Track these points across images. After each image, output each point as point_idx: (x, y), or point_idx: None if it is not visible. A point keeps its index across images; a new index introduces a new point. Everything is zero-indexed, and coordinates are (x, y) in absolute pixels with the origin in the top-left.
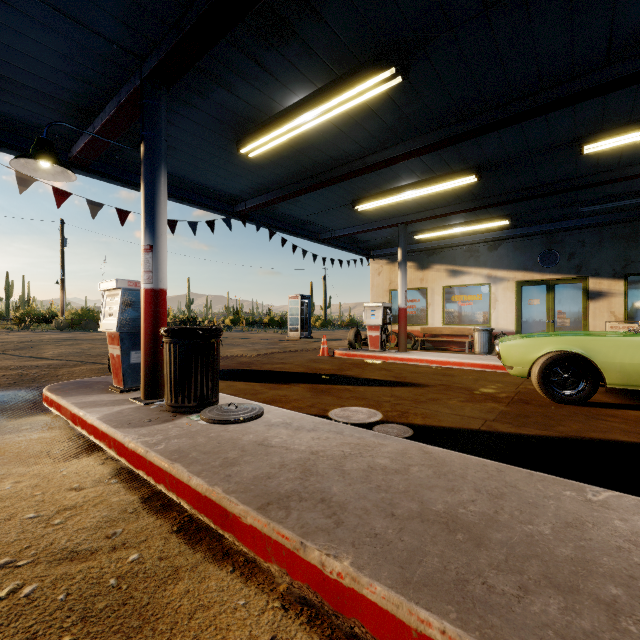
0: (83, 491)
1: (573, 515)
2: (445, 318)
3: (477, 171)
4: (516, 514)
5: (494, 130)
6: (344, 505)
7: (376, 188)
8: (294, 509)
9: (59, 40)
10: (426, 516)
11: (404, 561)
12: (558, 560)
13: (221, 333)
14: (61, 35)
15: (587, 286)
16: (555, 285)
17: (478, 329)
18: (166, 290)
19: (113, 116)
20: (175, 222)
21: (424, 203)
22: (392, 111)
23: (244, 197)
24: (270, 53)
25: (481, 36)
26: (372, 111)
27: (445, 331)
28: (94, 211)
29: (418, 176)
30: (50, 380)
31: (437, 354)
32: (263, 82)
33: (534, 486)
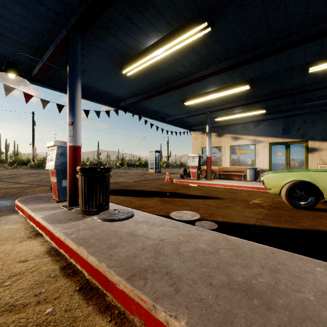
0: (27, 262)
1: (326, 285)
2: (231, 162)
3: (250, 83)
4: (289, 284)
5: (260, 59)
6: (180, 277)
7: (195, 93)
8: (149, 279)
9: (21, 8)
10: (232, 285)
11: (221, 322)
12: (324, 322)
13: (110, 170)
14: (22, 5)
15: (307, 145)
16: (290, 144)
17: (249, 168)
18: (81, 146)
19: (53, 52)
20: (88, 111)
21: (220, 101)
22: (205, 49)
23: (125, 98)
24: (137, 15)
25: (256, 3)
26: (194, 49)
27: (231, 169)
28: (45, 105)
29: (218, 86)
30: (22, 195)
31: (227, 181)
32: (134, 32)
33: (296, 264)
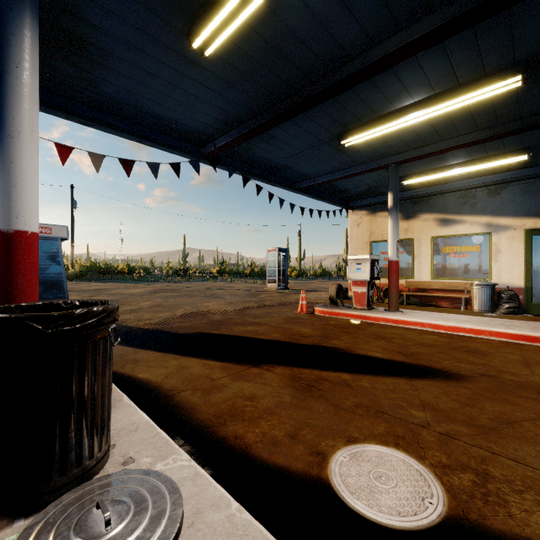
0: None
1: None
2: (434, 271)
3: (525, 68)
4: None
5: None
6: None
7: (370, 112)
8: None
9: None
10: None
11: None
12: None
13: (106, 320)
14: None
15: None
16: None
17: (478, 284)
18: (35, 234)
19: None
20: (131, 162)
21: (426, 134)
22: None
23: (212, 135)
24: None
25: None
26: None
27: (434, 285)
28: None
29: (431, 87)
30: None
31: (438, 315)
32: None
33: None
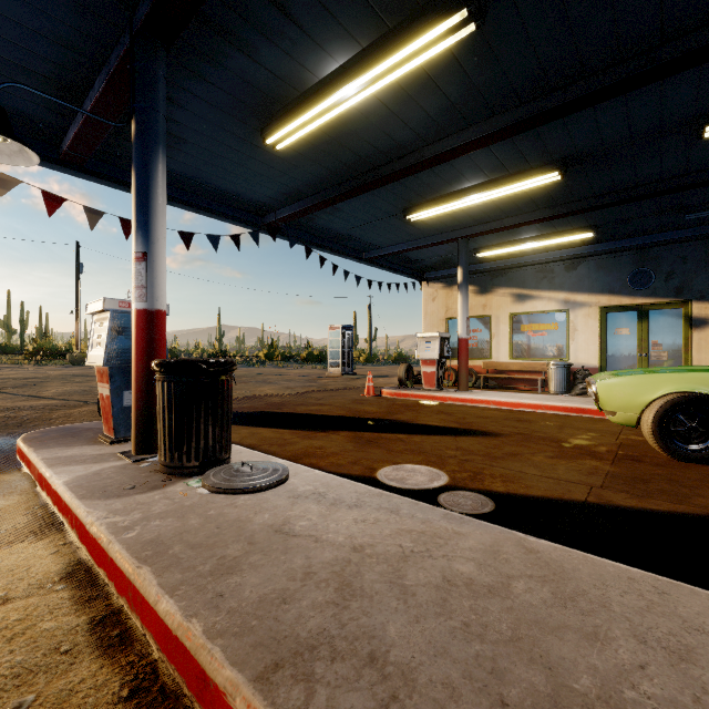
0: (6, 606)
1: None
2: (512, 351)
3: (561, 166)
4: None
5: (591, 105)
6: (410, 673)
7: (433, 192)
8: (321, 682)
9: None
10: (567, 708)
11: None
12: None
13: (233, 367)
14: None
15: (690, 312)
16: (649, 311)
17: (553, 364)
18: (165, 312)
19: (103, 93)
20: (191, 235)
21: (491, 211)
22: (458, 81)
23: (274, 206)
24: None
25: None
26: (432, 82)
27: (513, 366)
28: (91, 220)
29: (486, 175)
30: (40, 425)
31: (506, 394)
32: (291, 41)
33: None
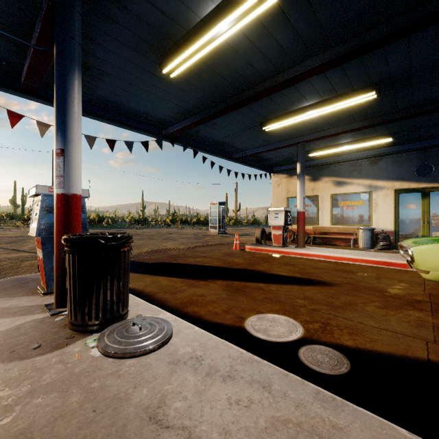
0: None
1: None
2: (332, 219)
3: (377, 87)
4: None
5: (410, 33)
6: None
7: (282, 109)
8: None
9: None
10: None
11: None
12: None
13: (129, 241)
14: None
15: None
16: (430, 192)
17: (362, 228)
18: (80, 195)
19: (41, 33)
20: (115, 142)
21: (321, 123)
22: (306, 18)
23: (171, 121)
24: None
25: None
26: (286, 19)
27: (333, 230)
28: (43, 131)
29: (320, 96)
30: (9, 272)
31: (331, 250)
32: None
33: None
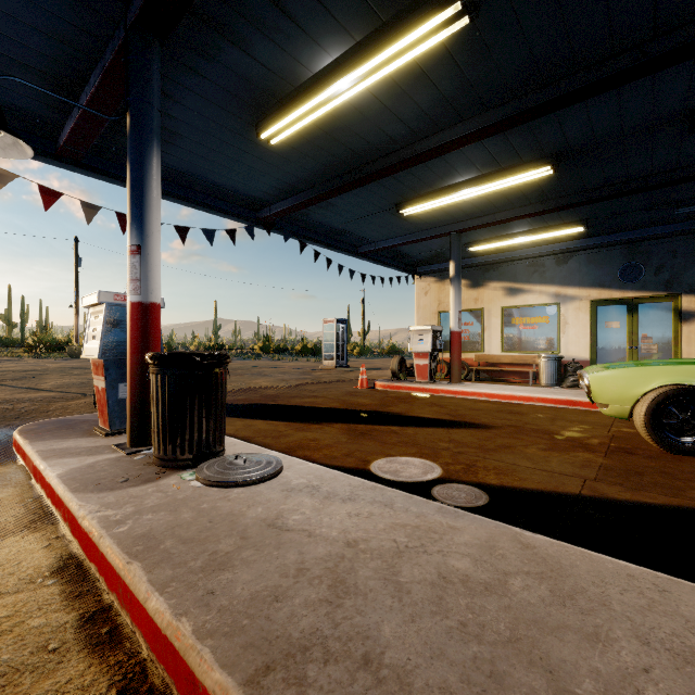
0: None
1: None
2: (504, 344)
3: (553, 160)
4: None
5: (584, 99)
6: (406, 677)
7: (426, 186)
8: (313, 686)
9: None
10: None
11: None
12: None
13: (227, 360)
14: None
15: (679, 305)
16: (639, 304)
17: (544, 357)
18: (160, 305)
19: (99, 88)
20: (187, 229)
21: (483, 206)
22: (451, 76)
23: (269, 200)
24: None
25: None
26: (425, 76)
27: (504, 359)
28: (88, 214)
29: (478, 169)
30: (37, 417)
31: (498, 386)
32: (285, 35)
33: None
